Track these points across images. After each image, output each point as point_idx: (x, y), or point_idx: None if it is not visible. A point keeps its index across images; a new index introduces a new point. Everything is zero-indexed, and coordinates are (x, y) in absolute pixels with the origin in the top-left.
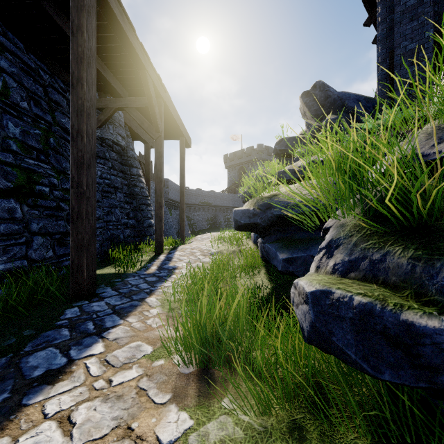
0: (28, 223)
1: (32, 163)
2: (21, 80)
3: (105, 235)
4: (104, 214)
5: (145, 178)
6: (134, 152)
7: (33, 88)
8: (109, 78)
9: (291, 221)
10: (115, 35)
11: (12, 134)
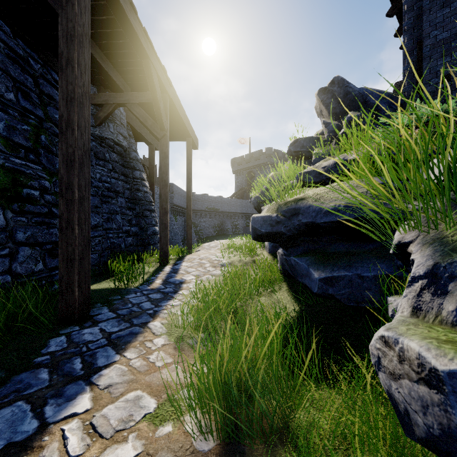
0: (12, 232)
1: (19, 163)
2: (7, 68)
3: (104, 244)
4: (103, 220)
5: (149, 182)
6: (137, 153)
7: (21, 78)
8: (109, 70)
9: (324, 230)
10: (114, 16)
11: None
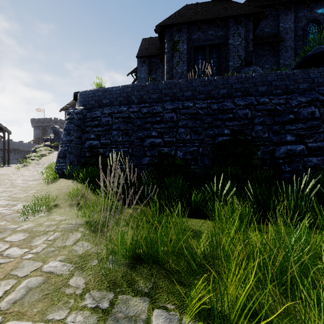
0: None
1: None
2: None
3: None
4: None
5: None
6: None
7: None
8: None
9: None
10: None
11: None
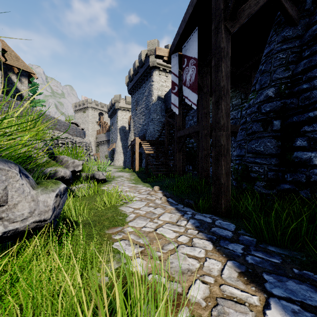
0: None
1: None
2: None
3: None
4: None
5: None
6: None
7: None
8: None
9: None
10: None
11: None
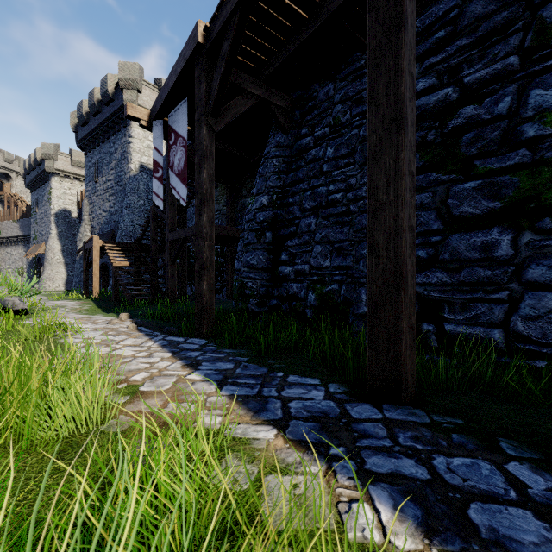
0: (521, 266)
1: None
2: None
3: None
4: None
5: None
6: None
7: None
8: None
9: None
10: None
11: (532, 110)
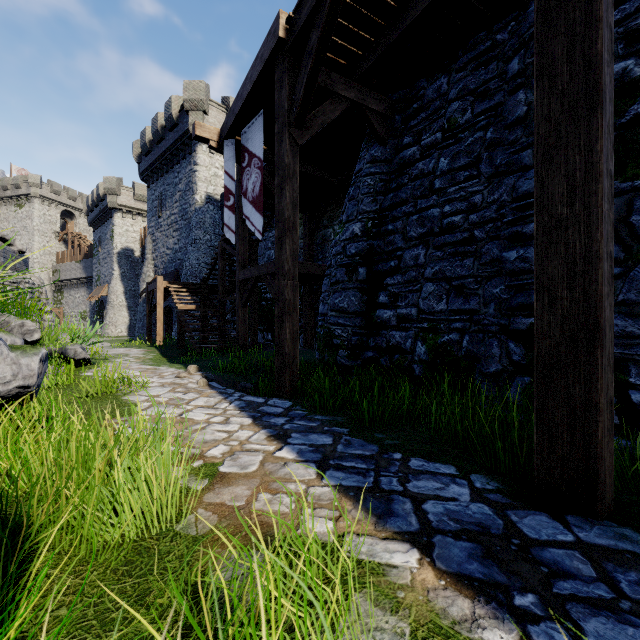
0: None
1: None
2: None
3: None
4: None
5: None
6: None
7: None
8: None
9: None
10: None
11: None
